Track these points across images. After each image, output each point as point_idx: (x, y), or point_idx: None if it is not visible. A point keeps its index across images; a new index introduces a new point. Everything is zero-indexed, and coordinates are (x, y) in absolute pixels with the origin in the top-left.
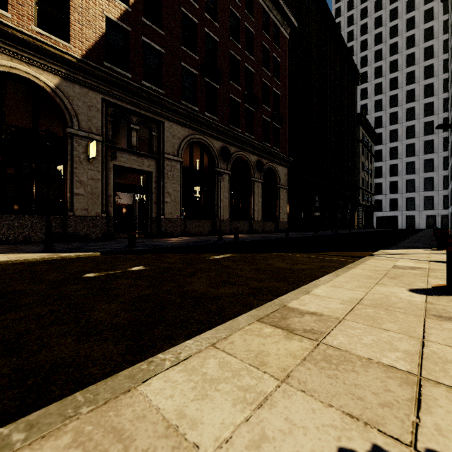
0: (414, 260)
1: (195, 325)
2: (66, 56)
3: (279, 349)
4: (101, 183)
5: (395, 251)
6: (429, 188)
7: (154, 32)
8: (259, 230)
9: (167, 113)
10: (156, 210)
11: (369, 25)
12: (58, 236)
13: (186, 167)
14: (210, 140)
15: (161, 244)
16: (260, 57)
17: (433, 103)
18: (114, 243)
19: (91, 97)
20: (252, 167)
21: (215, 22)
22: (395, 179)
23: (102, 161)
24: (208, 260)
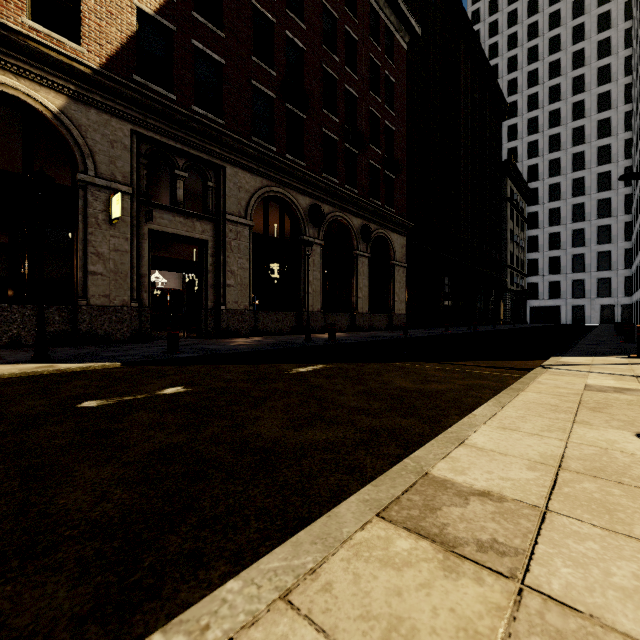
0: (612, 375)
1: (253, 522)
2: (75, 64)
3: (436, 612)
4: (130, 256)
5: (574, 360)
6: (605, 266)
7: (210, 34)
8: (365, 326)
9: (230, 154)
10: (213, 297)
11: (519, 36)
12: (63, 336)
13: (258, 234)
14: (293, 194)
15: (219, 348)
16: (367, 76)
17: (610, 146)
18: (148, 346)
19: (115, 128)
20: (355, 235)
21: (300, 22)
22: (556, 254)
23: (131, 224)
24: (289, 375)
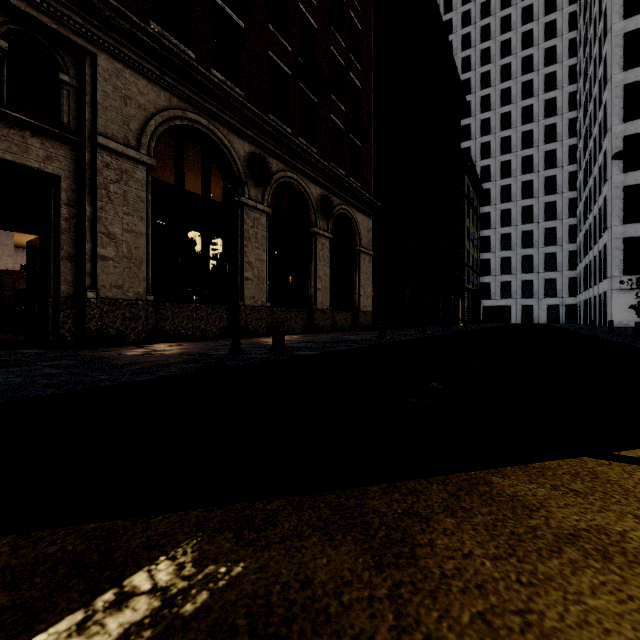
0: None
1: None
2: None
3: None
4: None
5: None
6: (551, 267)
7: None
8: (325, 327)
9: (105, 34)
10: (72, 275)
11: (473, 37)
12: None
13: (163, 183)
14: (224, 133)
15: None
16: (328, 6)
17: (556, 151)
18: None
19: None
20: (313, 208)
21: None
22: (507, 255)
23: None
24: None
